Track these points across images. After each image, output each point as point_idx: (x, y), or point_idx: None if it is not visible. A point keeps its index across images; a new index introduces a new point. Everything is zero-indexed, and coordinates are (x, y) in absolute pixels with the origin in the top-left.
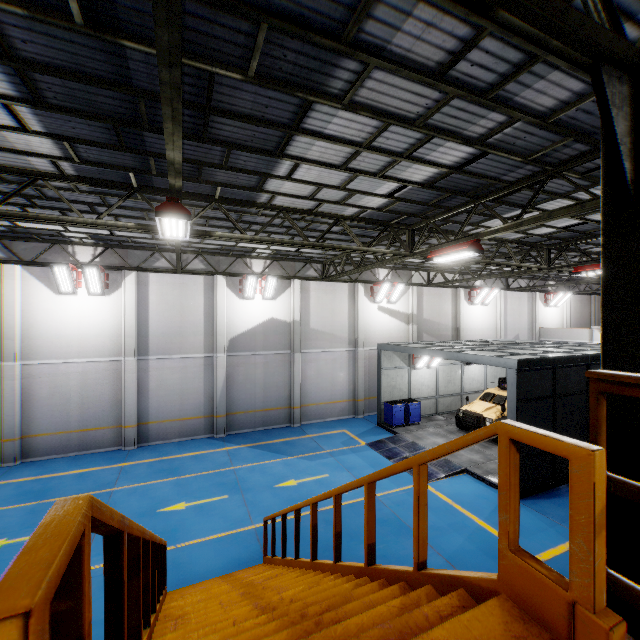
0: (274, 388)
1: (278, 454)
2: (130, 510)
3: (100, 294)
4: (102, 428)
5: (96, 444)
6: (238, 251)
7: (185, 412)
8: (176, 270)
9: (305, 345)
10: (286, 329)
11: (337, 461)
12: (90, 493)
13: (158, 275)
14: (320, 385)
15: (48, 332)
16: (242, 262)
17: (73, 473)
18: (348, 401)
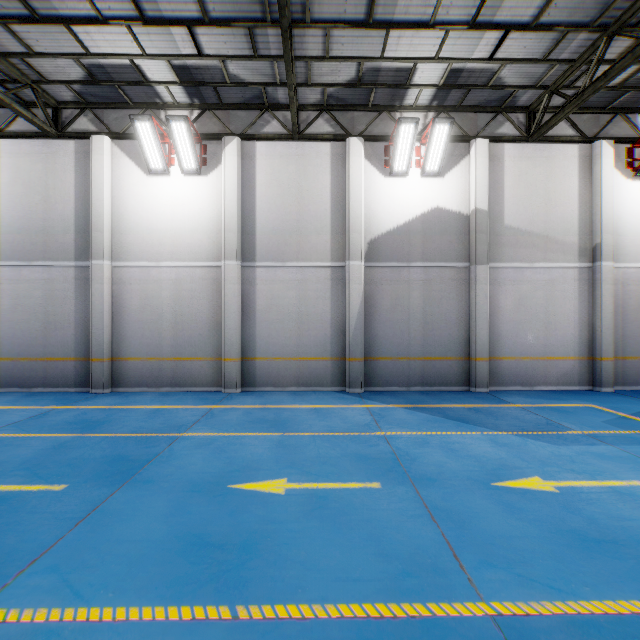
0: (440, 324)
1: (467, 424)
2: (183, 473)
3: (195, 172)
4: (198, 359)
5: (191, 380)
6: (383, 85)
7: (304, 349)
8: (291, 136)
9: (495, 254)
10: (461, 226)
11: (633, 455)
12: (148, 434)
13: (267, 144)
14: (523, 326)
15: (138, 225)
16: (388, 118)
17: (149, 408)
18: (578, 359)
